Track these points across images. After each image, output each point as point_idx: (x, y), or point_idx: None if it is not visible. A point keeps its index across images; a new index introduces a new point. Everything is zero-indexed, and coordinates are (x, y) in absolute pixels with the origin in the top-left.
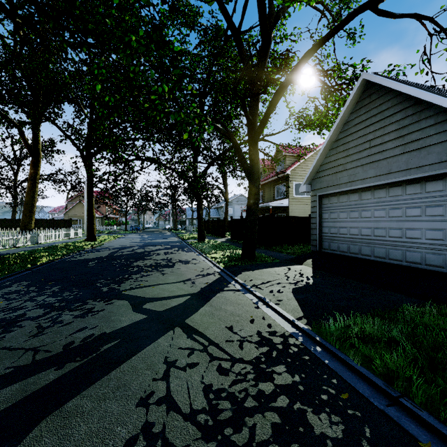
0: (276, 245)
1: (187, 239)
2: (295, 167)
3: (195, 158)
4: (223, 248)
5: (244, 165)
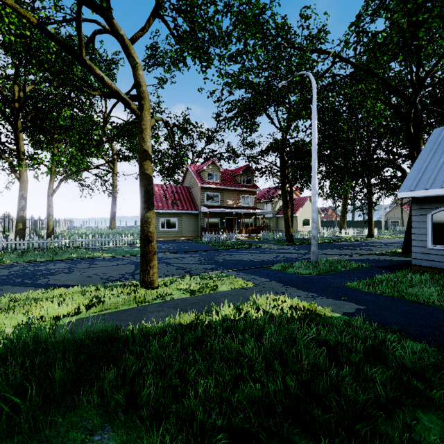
0: None
1: None
2: None
3: None
4: None
5: None
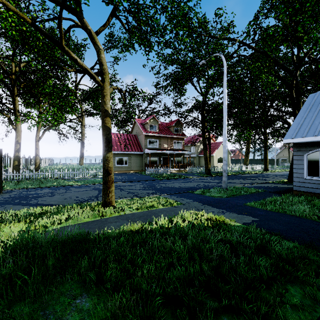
0: None
1: None
2: None
3: None
4: None
5: None
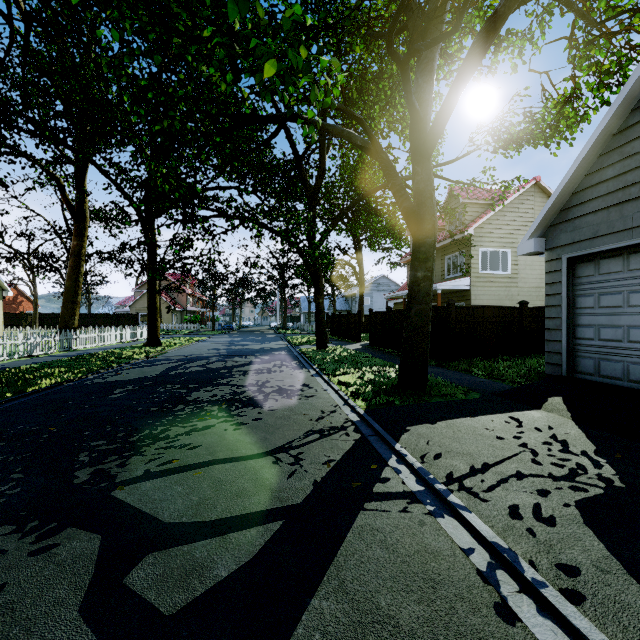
0: (457, 359)
1: (299, 344)
2: (481, 223)
3: (310, 210)
4: (360, 362)
5: (404, 203)
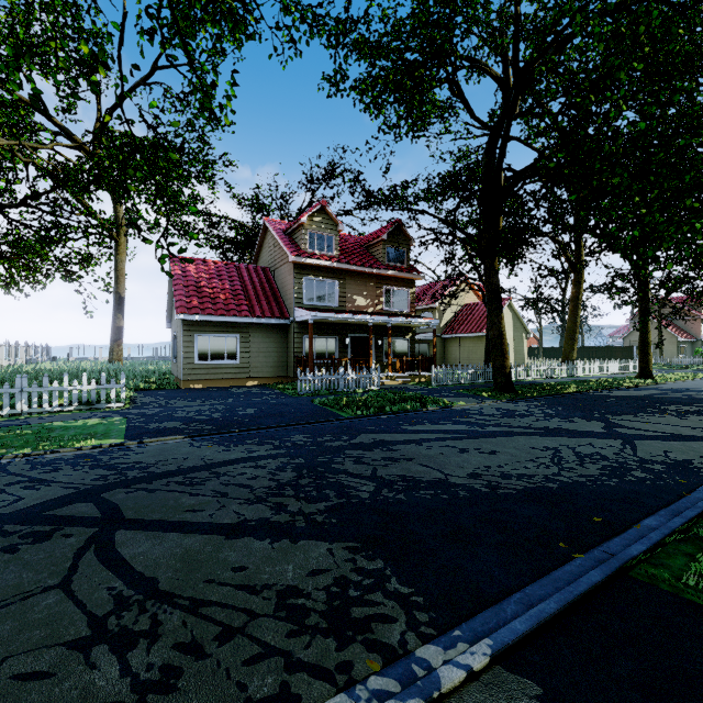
0: None
1: None
2: None
3: None
4: None
5: None
